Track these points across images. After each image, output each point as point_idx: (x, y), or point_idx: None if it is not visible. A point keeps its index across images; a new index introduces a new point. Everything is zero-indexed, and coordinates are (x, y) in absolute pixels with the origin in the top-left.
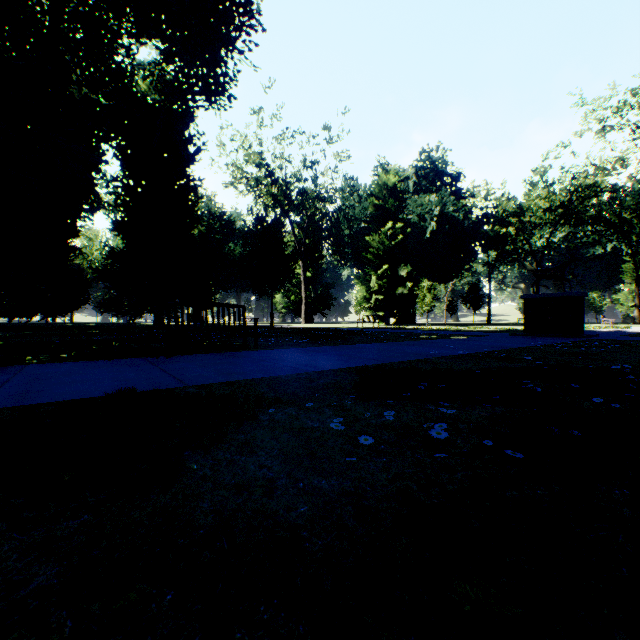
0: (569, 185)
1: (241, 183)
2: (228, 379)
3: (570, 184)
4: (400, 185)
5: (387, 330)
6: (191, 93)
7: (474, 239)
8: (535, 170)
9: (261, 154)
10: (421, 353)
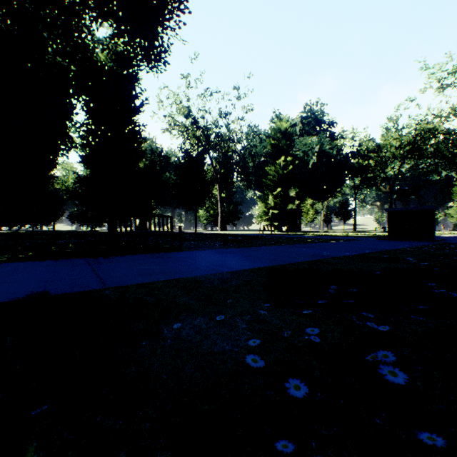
0: (414, 129)
1: (174, 129)
2: (147, 280)
3: (415, 128)
4: (290, 129)
5: (281, 235)
6: (136, 60)
7: (344, 169)
8: (389, 118)
9: (188, 107)
10: (315, 254)
